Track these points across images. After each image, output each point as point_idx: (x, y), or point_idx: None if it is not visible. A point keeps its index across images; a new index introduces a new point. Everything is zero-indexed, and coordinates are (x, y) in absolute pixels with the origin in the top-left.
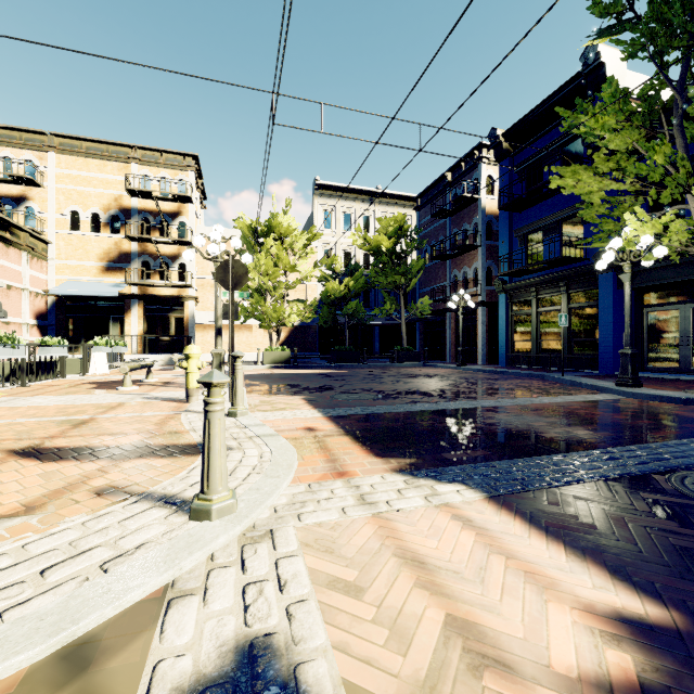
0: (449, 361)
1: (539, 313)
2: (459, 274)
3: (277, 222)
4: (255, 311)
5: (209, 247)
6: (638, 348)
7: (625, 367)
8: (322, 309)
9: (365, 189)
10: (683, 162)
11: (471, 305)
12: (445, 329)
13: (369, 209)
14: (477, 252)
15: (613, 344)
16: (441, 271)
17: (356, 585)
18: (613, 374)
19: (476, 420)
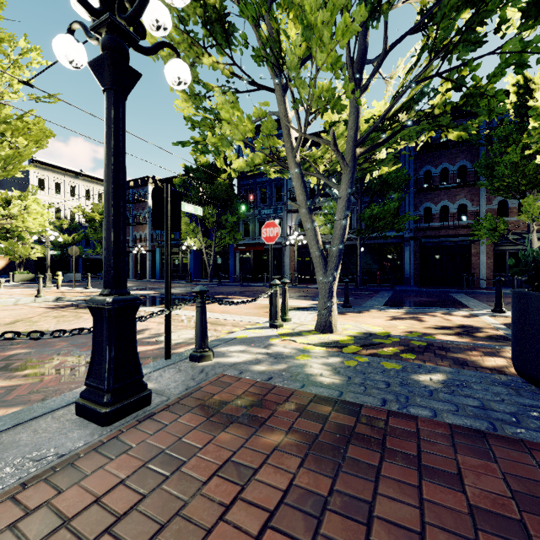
0: (132, 278)
1: (172, 258)
2: (137, 235)
3: (27, 199)
4: (10, 250)
5: (52, 237)
6: (201, 272)
7: (188, 277)
8: (55, 249)
9: (73, 170)
10: (197, 229)
11: (144, 252)
12: (129, 261)
13: (75, 182)
14: (147, 226)
15: (194, 270)
16: (127, 231)
17: (138, 293)
18: (194, 280)
19: (148, 288)
